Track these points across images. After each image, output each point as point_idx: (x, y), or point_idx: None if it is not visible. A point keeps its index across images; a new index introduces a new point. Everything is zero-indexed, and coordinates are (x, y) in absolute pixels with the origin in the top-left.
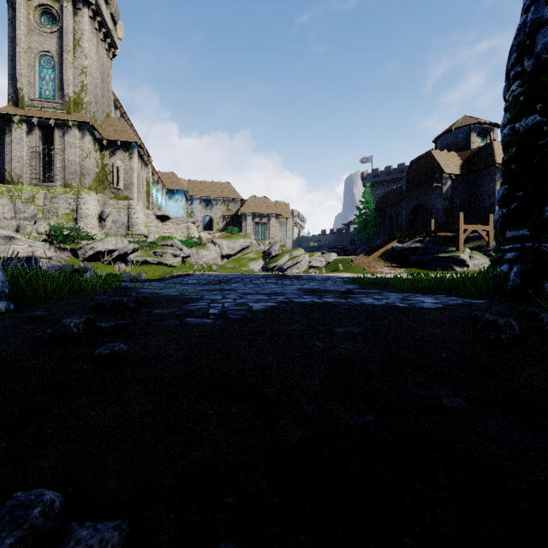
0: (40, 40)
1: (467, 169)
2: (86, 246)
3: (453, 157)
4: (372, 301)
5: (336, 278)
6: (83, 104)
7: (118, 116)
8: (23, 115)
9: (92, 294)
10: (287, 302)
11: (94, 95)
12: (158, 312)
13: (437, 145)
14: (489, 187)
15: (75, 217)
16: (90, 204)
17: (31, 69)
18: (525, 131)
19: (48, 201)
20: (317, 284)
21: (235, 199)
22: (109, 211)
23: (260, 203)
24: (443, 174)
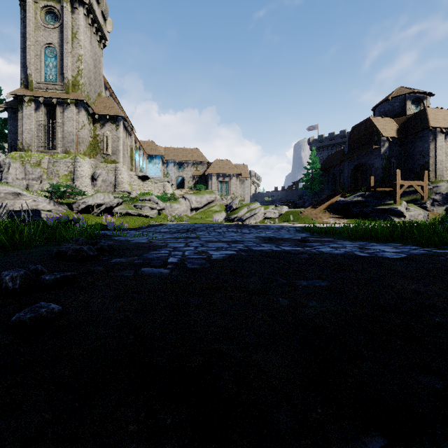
0: (45, 35)
1: (403, 133)
2: (79, 200)
3: (390, 122)
4: (330, 250)
5: (289, 227)
6: (79, 86)
7: (108, 95)
8: (32, 95)
9: (70, 241)
10: (246, 250)
11: (88, 78)
12: (116, 261)
13: (376, 113)
14: (423, 147)
15: (73, 177)
16: (84, 166)
17: (38, 58)
18: None
19: (51, 165)
20: (272, 233)
21: (203, 162)
22: (99, 173)
23: (223, 165)
24: (381, 137)
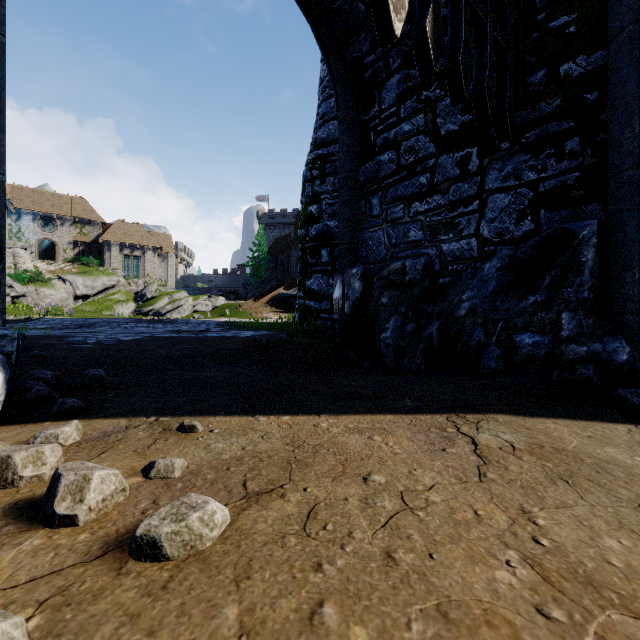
0: None
1: None
2: None
3: None
4: (214, 335)
5: (211, 322)
6: None
7: None
8: None
9: None
10: (150, 336)
11: None
12: (46, 342)
13: None
14: None
15: None
16: None
17: None
18: (303, 236)
19: None
20: (189, 327)
21: (94, 221)
22: None
23: (132, 231)
24: None
